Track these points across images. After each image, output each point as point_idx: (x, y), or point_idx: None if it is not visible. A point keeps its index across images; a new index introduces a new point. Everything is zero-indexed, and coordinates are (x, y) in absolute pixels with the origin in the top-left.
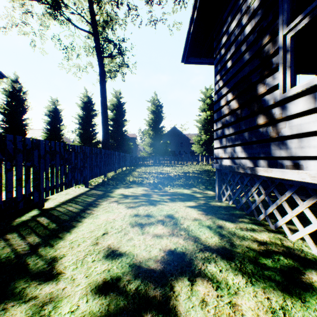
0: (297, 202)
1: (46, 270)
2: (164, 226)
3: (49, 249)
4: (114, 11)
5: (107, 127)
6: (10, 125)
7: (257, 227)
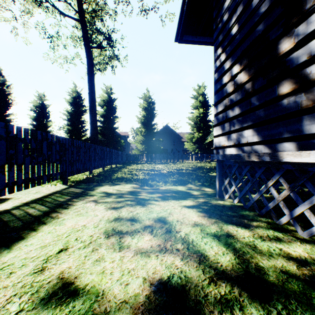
0: None
1: None
2: (152, 235)
3: None
4: None
5: (96, 122)
6: None
7: (281, 234)
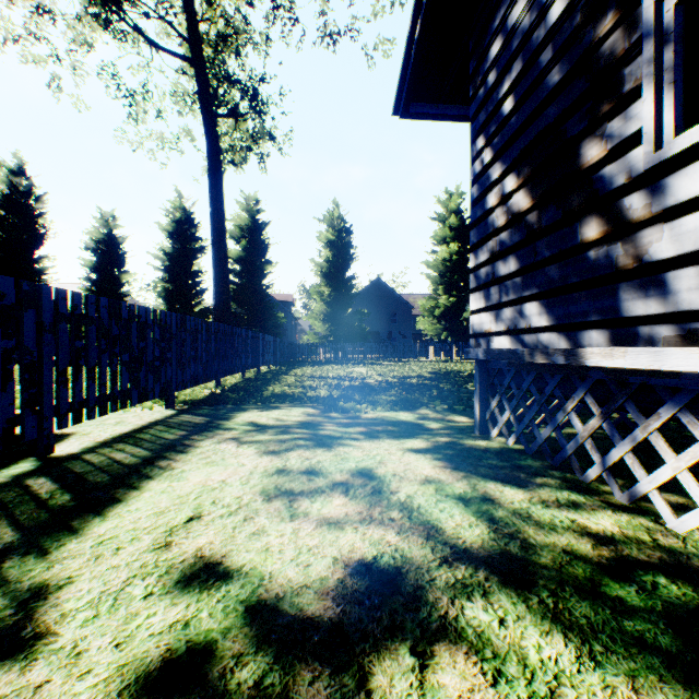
0: (694, 432)
1: (6, 625)
2: (348, 497)
3: (34, 562)
4: (241, 13)
5: (226, 275)
6: (4, 272)
7: (583, 498)
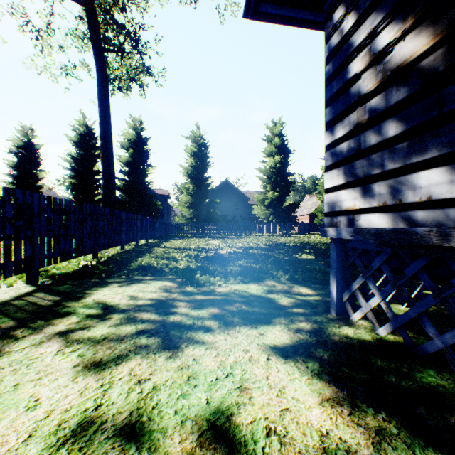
0: None
1: None
2: None
3: None
4: None
5: (112, 171)
6: None
7: None
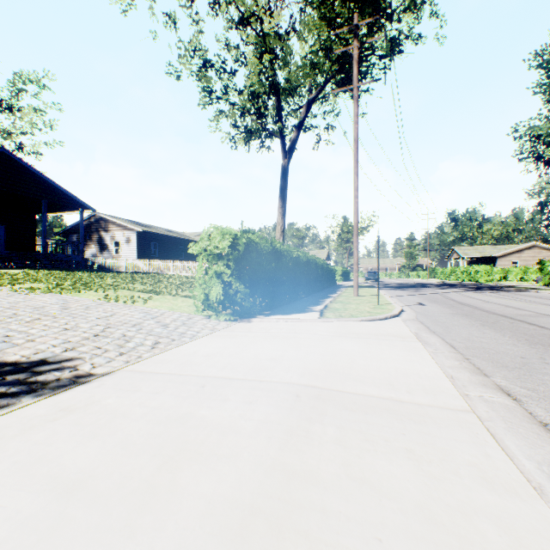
0: None
1: None
2: None
3: None
4: None
5: None
6: None
7: None
